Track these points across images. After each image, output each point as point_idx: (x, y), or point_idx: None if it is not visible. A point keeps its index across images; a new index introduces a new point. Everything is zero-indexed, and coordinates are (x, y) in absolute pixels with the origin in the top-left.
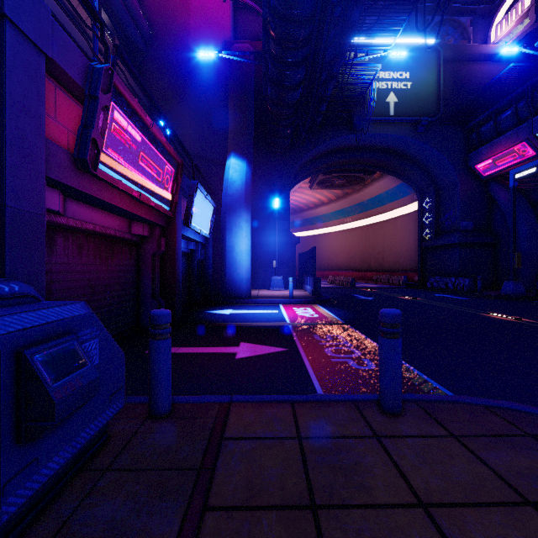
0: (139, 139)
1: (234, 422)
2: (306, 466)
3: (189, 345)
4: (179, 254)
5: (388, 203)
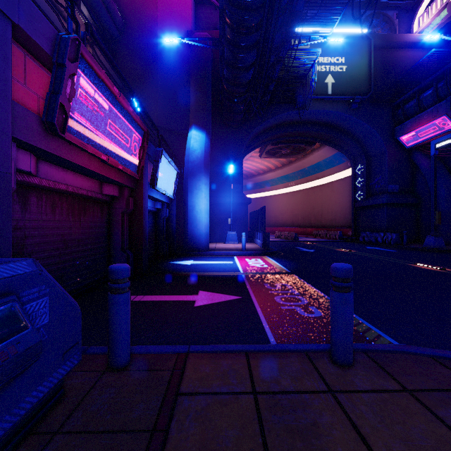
0: (107, 107)
1: (191, 375)
2: (262, 427)
3: (153, 293)
4: (146, 212)
5: (326, 170)
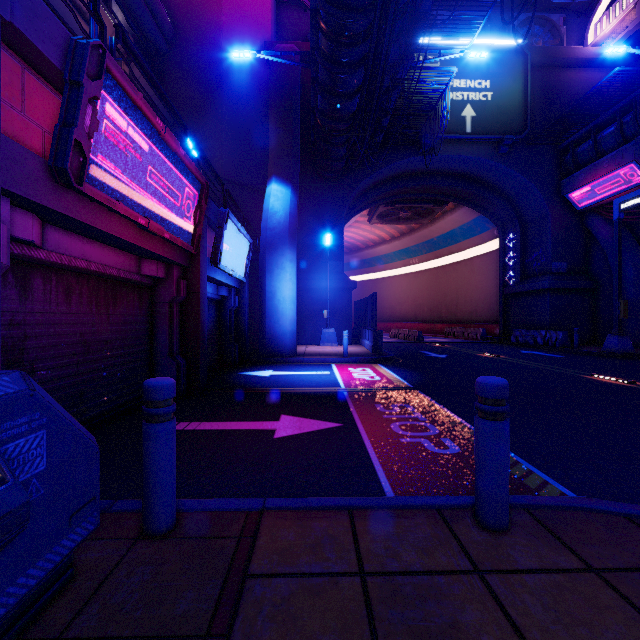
0: (147, 148)
1: (266, 545)
2: (374, 629)
3: (214, 418)
4: (204, 301)
5: (463, 241)
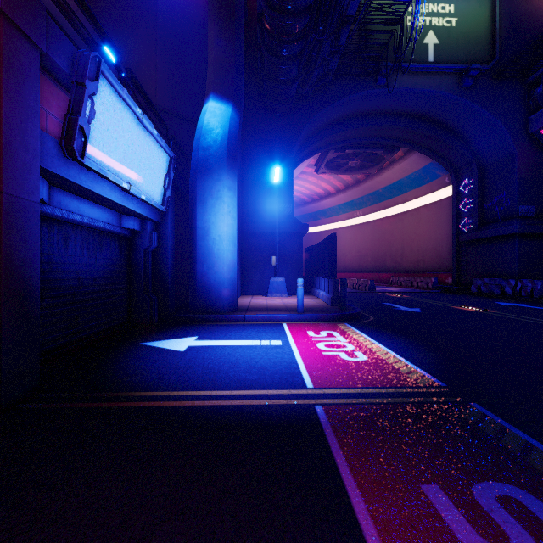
0: None
1: None
2: None
3: None
4: (27, 214)
5: (410, 191)
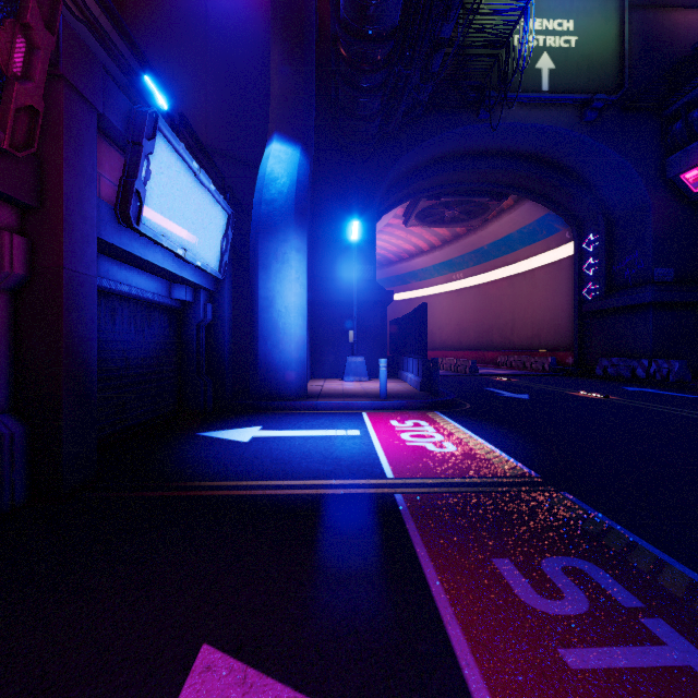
0: None
1: None
2: None
3: None
4: (85, 290)
5: (522, 248)
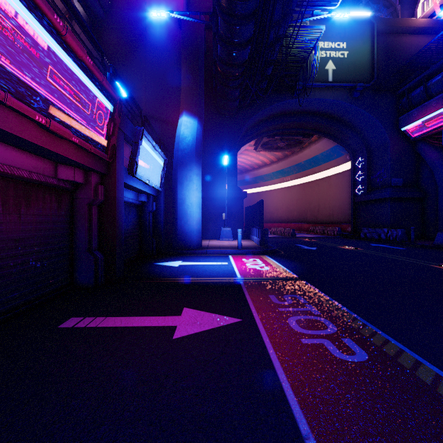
0: (45, 45)
1: None
2: None
3: (120, 312)
4: (121, 204)
5: (323, 164)
